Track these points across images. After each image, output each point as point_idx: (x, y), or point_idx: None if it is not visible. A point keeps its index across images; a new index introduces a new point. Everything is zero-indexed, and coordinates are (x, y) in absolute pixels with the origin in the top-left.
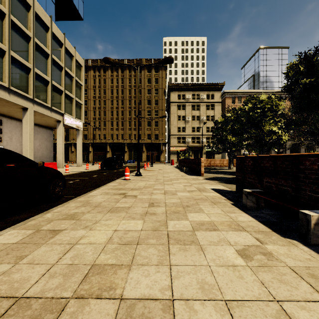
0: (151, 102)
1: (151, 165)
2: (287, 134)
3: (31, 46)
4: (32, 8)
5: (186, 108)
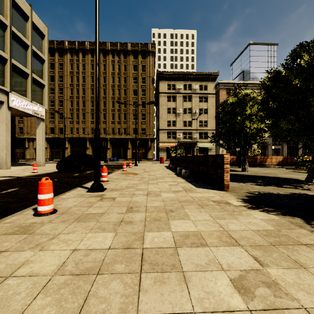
0: (138, 92)
1: (135, 164)
2: None
3: None
4: None
5: (177, 99)
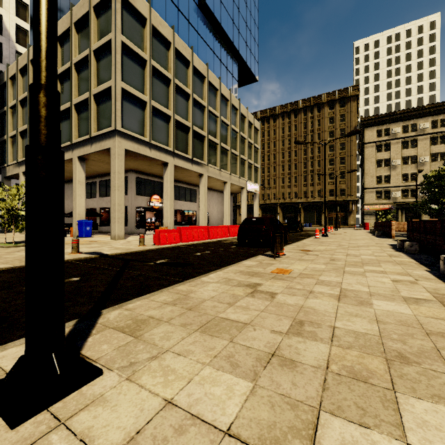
0: (335, 147)
1: (336, 229)
2: None
3: (229, 132)
4: (229, 102)
5: (392, 148)
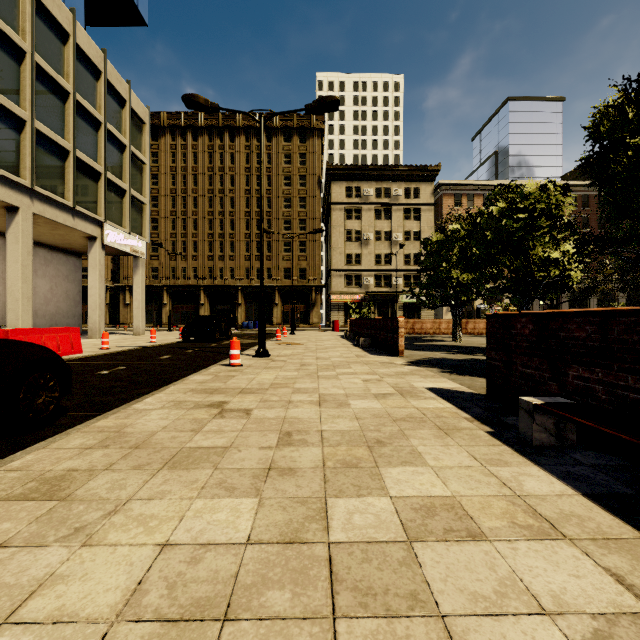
0: (292, 202)
1: (292, 333)
2: (580, 266)
3: (25, 71)
4: None
5: (364, 215)
